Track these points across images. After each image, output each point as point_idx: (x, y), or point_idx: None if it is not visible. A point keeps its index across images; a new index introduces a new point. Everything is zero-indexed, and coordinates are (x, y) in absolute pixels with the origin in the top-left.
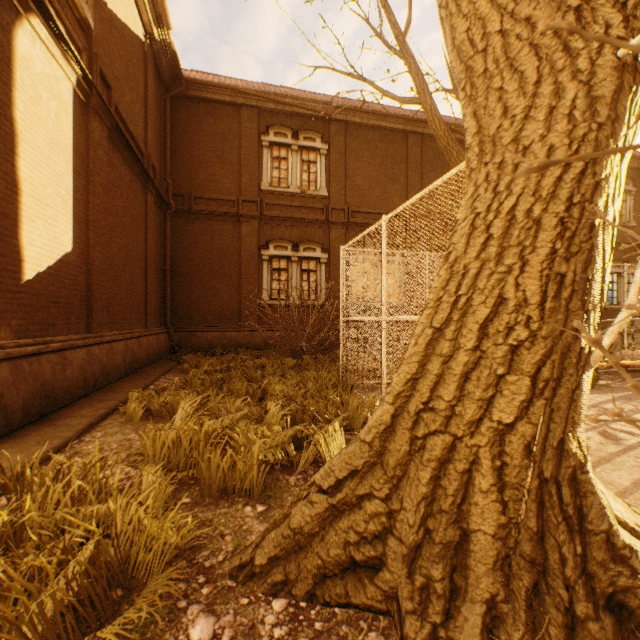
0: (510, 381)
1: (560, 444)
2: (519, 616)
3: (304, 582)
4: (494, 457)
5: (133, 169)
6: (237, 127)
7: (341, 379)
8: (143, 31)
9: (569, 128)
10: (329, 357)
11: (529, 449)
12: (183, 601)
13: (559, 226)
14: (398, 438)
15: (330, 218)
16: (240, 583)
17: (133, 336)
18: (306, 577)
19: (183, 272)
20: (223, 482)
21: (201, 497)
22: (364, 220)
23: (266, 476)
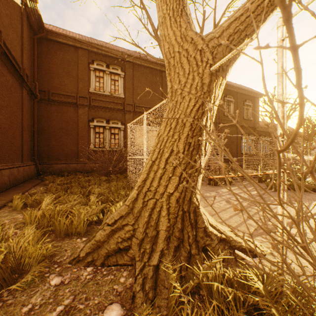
0: (173, 178)
1: (190, 199)
2: (170, 253)
3: (100, 259)
4: (167, 204)
5: (14, 76)
6: (76, 58)
7: (128, 185)
8: (20, 1)
9: (196, 92)
10: (124, 175)
11: (178, 201)
12: (47, 274)
13: (190, 126)
14: (139, 202)
15: (125, 108)
16: (73, 265)
17: (14, 166)
18: (101, 257)
19: (45, 132)
20: (67, 230)
21: (56, 238)
22: (142, 110)
23: (88, 227)
